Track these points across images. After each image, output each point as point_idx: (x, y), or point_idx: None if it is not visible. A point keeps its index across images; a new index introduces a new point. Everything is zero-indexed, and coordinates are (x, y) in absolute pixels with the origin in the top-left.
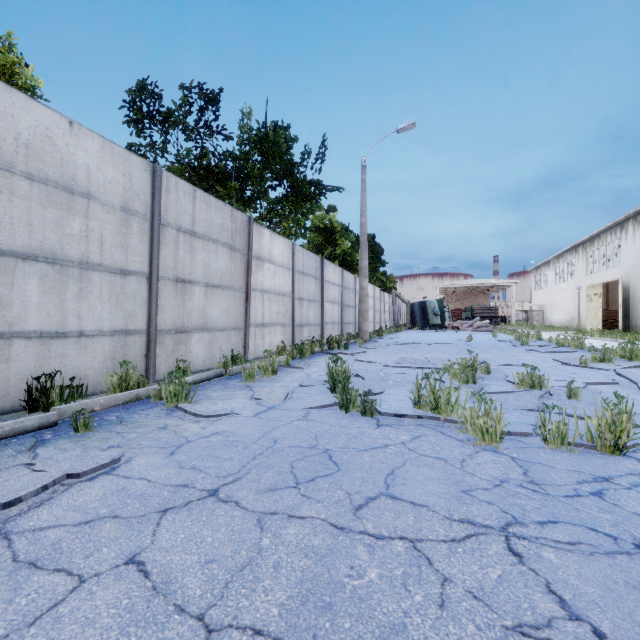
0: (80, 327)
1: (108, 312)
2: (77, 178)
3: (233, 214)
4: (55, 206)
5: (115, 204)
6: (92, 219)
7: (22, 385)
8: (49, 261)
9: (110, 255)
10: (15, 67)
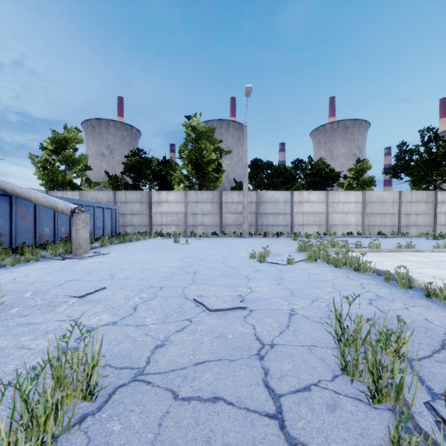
0: (384, 224)
1: (389, 222)
2: (384, 200)
3: (427, 192)
4: (381, 205)
5: (391, 202)
6: (386, 206)
7: (376, 233)
8: (380, 214)
9: (390, 211)
10: (367, 167)
